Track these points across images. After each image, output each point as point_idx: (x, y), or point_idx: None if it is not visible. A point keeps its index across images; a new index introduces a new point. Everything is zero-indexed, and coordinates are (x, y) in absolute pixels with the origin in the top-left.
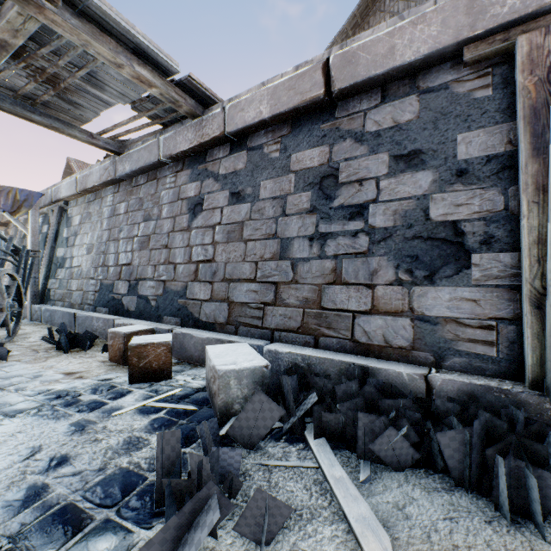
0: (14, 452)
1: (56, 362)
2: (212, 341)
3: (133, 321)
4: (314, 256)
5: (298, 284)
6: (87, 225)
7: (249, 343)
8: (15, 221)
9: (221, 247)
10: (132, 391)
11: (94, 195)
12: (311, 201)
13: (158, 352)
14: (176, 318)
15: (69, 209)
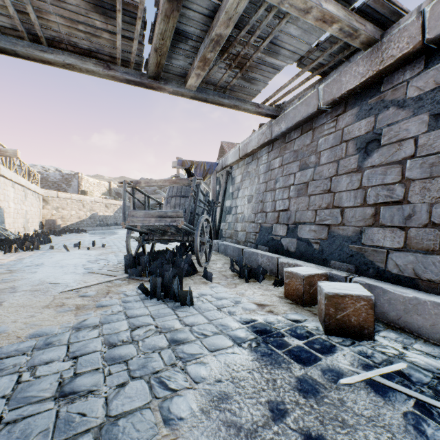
0: (262, 401)
1: (243, 290)
2: (425, 303)
3: (296, 261)
4: None
5: None
6: (246, 182)
7: None
8: (203, 184)
9: (419, 184)
10: (335, 346)
11: (251, 158)
12: None
13: (357, 306)
14: (347, 264)
15: (232, 172)
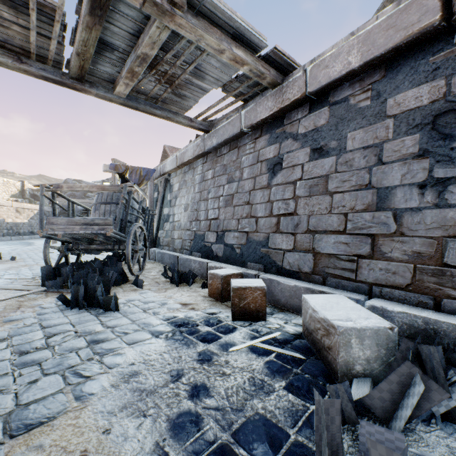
0: (166, 371)
1: (172, 293)
2: (300, 289)
3: (222, 265)
4: (428, 206)
5: (404, 237)
6: (183, 190)
7: (344, 295)
8: (140, 190)
9: (303, 201)
10: (236, 328)
11: (188, 167)
12: (419, 144)
13: (255, 295)
14: (258, 264)
15: (171, 179)
